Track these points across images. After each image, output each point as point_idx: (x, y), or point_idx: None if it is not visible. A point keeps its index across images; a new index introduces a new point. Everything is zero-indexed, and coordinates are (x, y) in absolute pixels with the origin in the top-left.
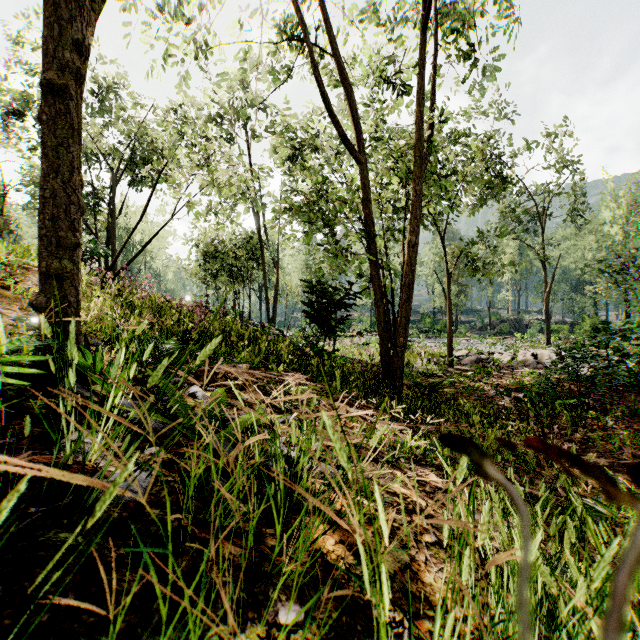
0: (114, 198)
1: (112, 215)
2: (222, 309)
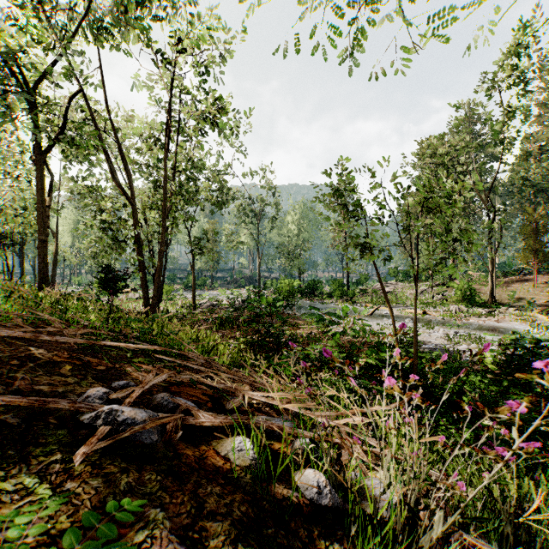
0: None
1: None
2: None
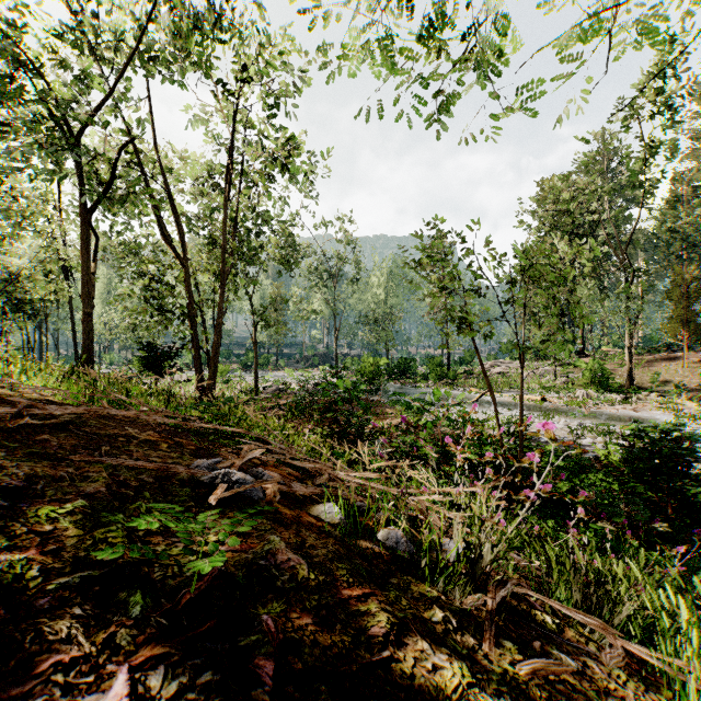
0: None
1: None
2: None
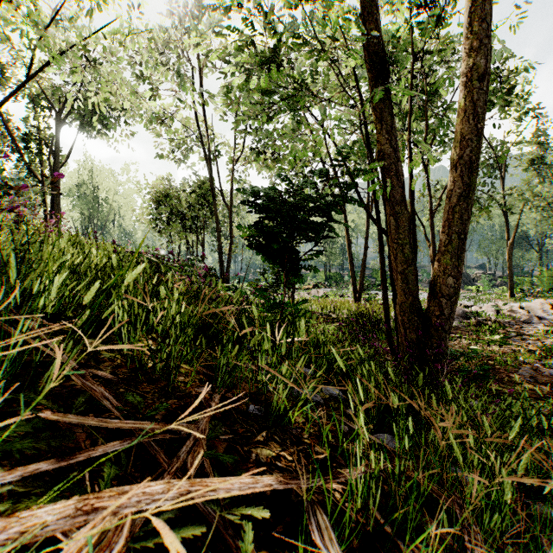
0: (57, 140)
1: (55, 158)
2: (176, 260)
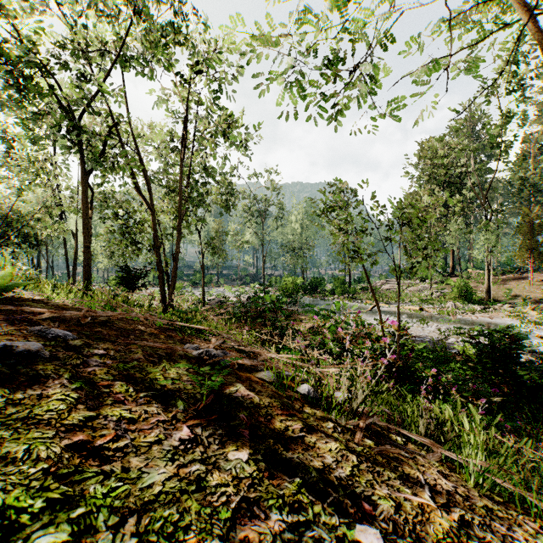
0: None
1: None
2: None
